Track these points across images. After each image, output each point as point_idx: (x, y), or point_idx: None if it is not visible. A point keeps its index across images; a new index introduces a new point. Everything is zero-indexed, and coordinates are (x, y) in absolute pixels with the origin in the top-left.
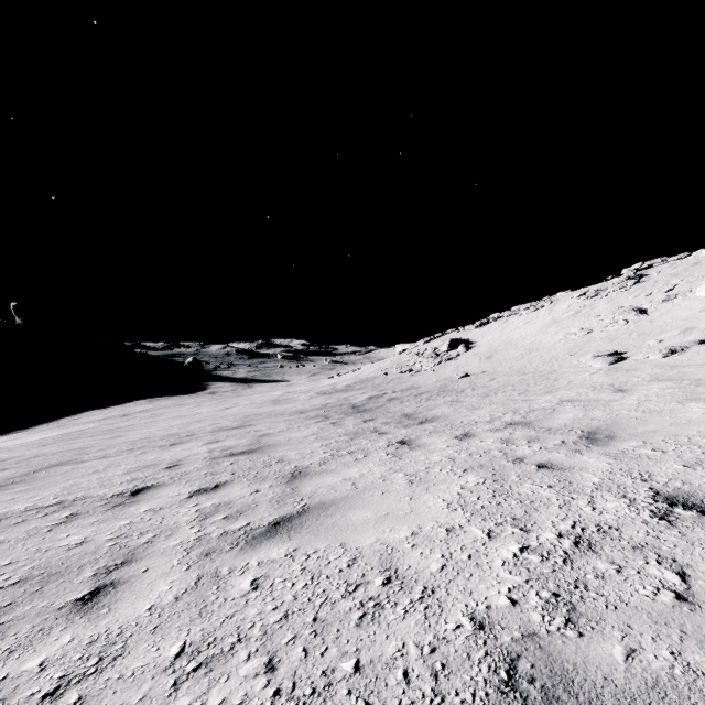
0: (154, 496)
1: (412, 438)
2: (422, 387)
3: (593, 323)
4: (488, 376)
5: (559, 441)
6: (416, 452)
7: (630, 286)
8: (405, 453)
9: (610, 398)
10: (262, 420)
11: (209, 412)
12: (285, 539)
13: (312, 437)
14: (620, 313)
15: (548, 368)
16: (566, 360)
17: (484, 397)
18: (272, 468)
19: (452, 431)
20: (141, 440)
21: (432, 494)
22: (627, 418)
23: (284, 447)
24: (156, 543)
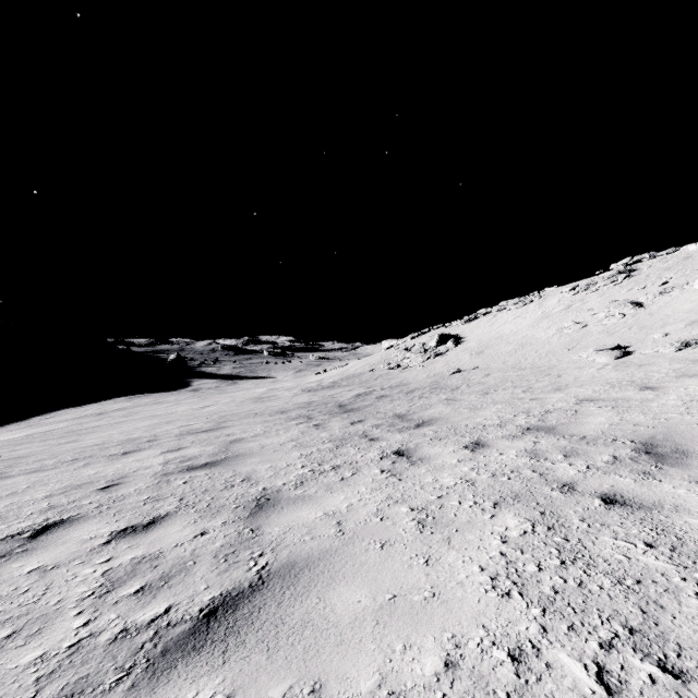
0: (60, 539)
1: (411, 448)
2: (412, 383)
3: (586, 317)
4: (482, 371)
5: (608, 456)
6: (420, 468)
7: (621, 281)
8: (406, 470)
9: (641, 397)
10: (238, 421)
11: (185, 411)
12: (216, 660)
13: (290, 444)
14: (616, 306)
15: (545, 363)
16: (564, 355)
17: (483, 394)
18: (234, 491)
19: (458, 437)
20: (94, 446)
21: (459, 552)
22: (684, 423)
23: (255, 458)
24: (2, 656)
